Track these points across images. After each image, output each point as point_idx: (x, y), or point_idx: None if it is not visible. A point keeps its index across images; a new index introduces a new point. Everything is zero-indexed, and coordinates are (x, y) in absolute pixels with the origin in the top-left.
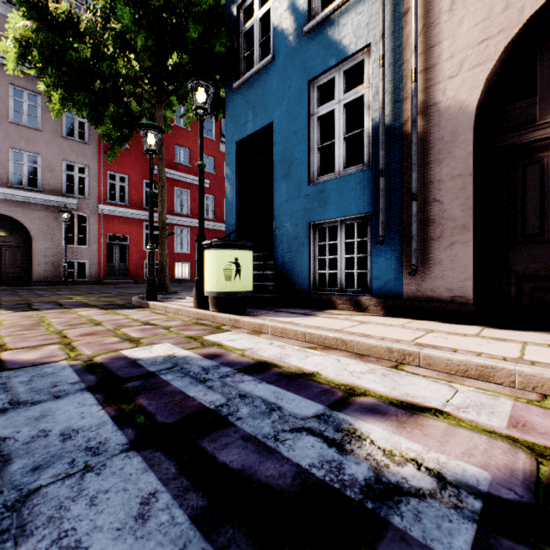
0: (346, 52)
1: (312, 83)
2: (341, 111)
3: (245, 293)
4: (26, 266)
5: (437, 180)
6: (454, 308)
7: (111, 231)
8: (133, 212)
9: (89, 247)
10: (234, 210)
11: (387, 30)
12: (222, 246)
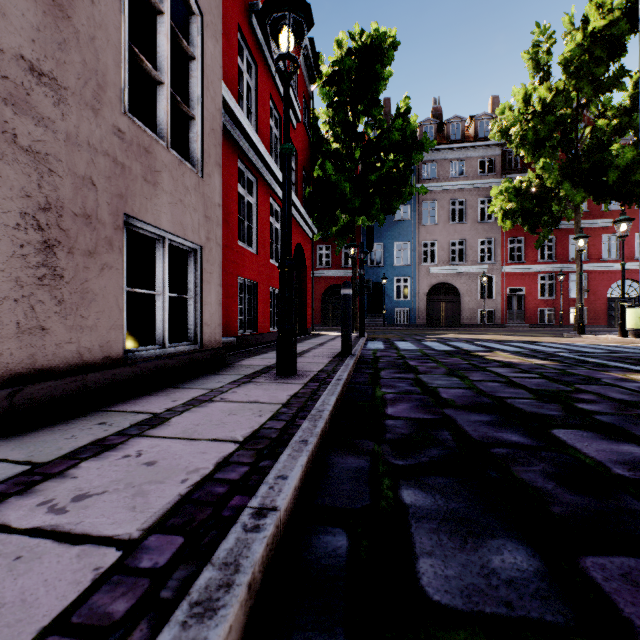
0: None
1: None
2: None
3: None
4: (456, 314)
5: None
6: None
7: (510, 285)
8: (529, 267)
9: (495, 299)
10: None
11: None
12: (637, 306)
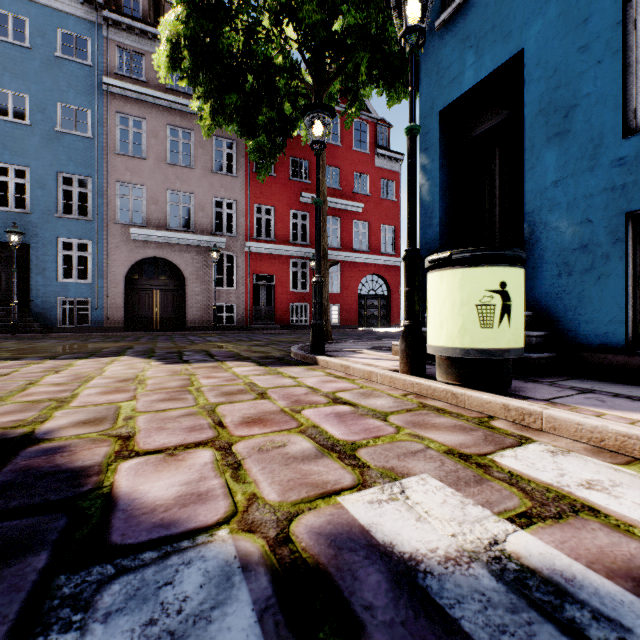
0: None
1: None
2: None
3: (517, 352)
4: (181, 311)
5: None
6: None
7: (257, 271)
8: (279, 248)
9: (237, 289)
10: (435, 218)
11: None
12: (472, 260)
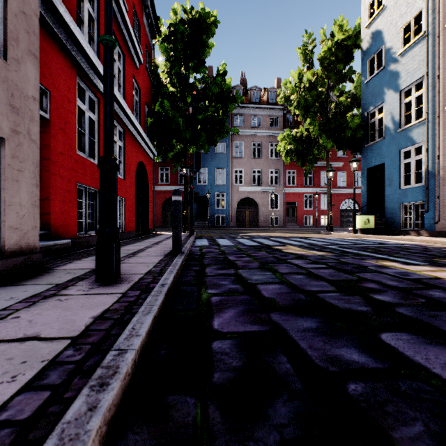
0: (414, 142)
1: (401, 150)
2: (413, 162)
3: (371, 229)
4: (256, 219)
5: None
6: None
7: (288, 200)
8: (299, 189)
9: (279, 209)
10: (365, 196)
11: (429, 138)
12: (363, 214)
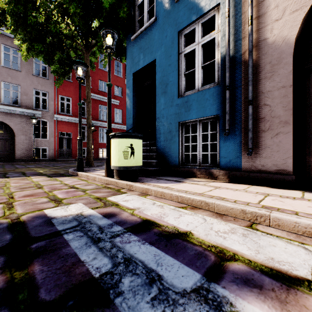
0: (203, 11)
1: (180, 33)
2: (199, 49)
3: (137, 167)
4: (11, 151)
5: (266, 91)
6: (279, 177)
7: (61, 130)
8: (74, 119)
9: (49, 139)
10: (131, 116)
11: None
12: (122, 136)
